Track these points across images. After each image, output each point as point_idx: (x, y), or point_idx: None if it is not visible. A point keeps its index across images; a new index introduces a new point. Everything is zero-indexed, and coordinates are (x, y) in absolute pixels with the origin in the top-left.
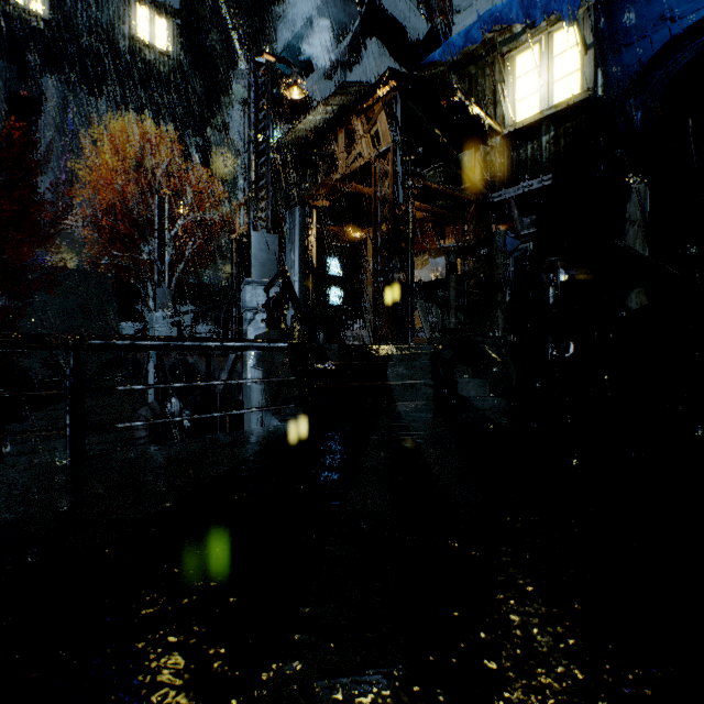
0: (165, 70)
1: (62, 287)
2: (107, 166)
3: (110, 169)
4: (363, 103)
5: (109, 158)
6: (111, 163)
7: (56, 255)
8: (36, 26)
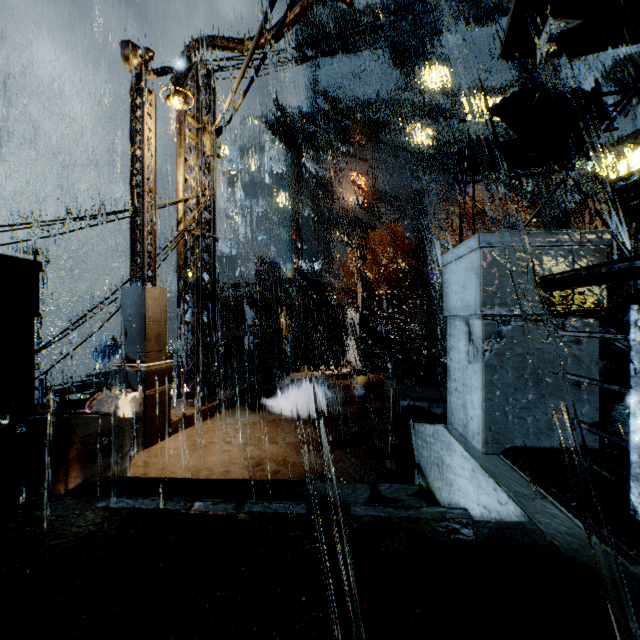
0: (503, 133)
1: (441, 299)
2: (466, 214)
3: (468, 215)
4: (592, 198)
5: (467, 208)
6: (468, 211)
7: (439, 278)
8: (430, 153)
